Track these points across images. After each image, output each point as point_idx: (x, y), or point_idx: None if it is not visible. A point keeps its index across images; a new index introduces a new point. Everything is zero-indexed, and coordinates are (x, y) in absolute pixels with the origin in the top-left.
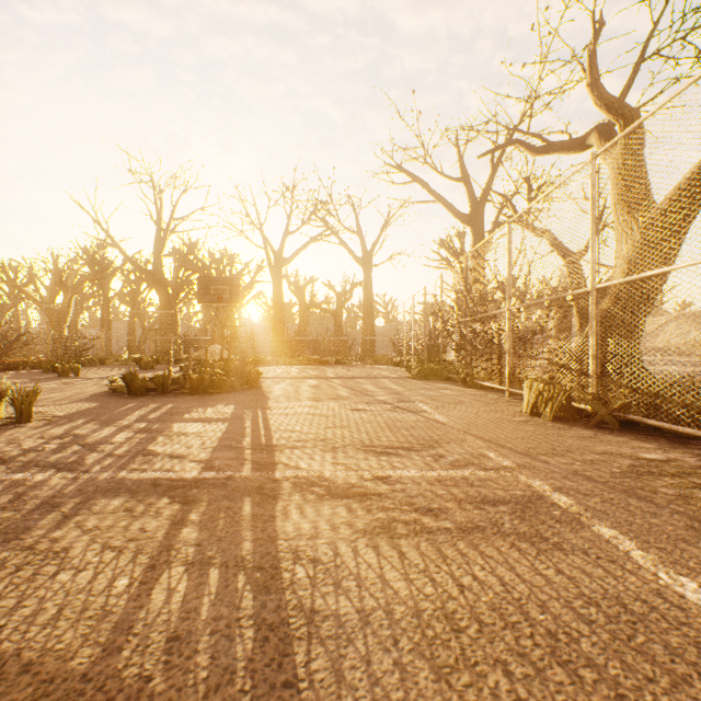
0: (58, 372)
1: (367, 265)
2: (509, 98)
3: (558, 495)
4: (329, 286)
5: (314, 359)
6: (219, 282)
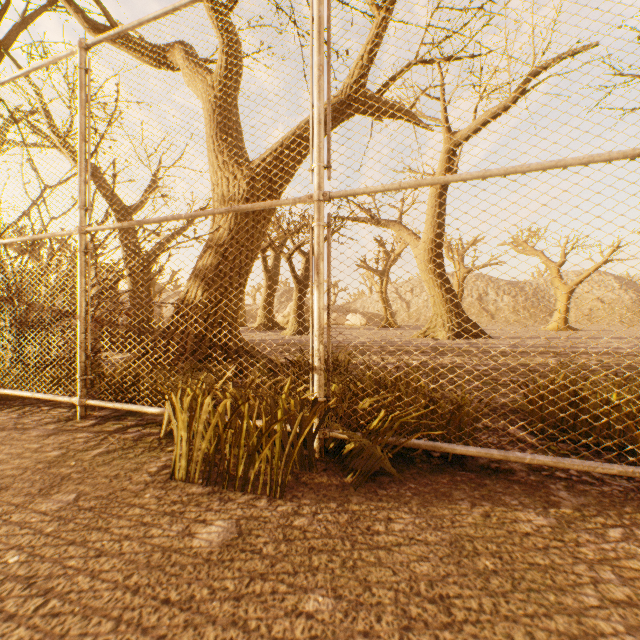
0: None
1: None
2: None
3: None
4: None
5: None
6: None
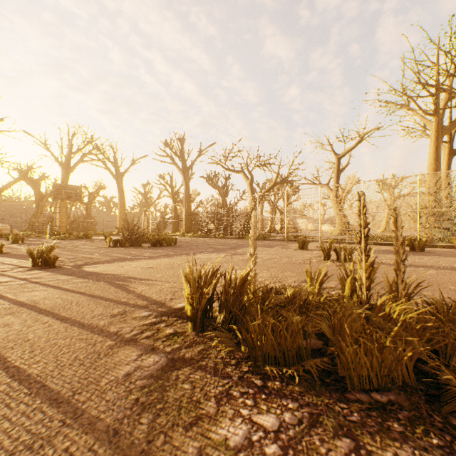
0: (12, 241)
1: (121, 181)
2: (224, 156)
3: (270, 242)
4: (85, 187)
5: (100, 233)
6: (68, 188)
